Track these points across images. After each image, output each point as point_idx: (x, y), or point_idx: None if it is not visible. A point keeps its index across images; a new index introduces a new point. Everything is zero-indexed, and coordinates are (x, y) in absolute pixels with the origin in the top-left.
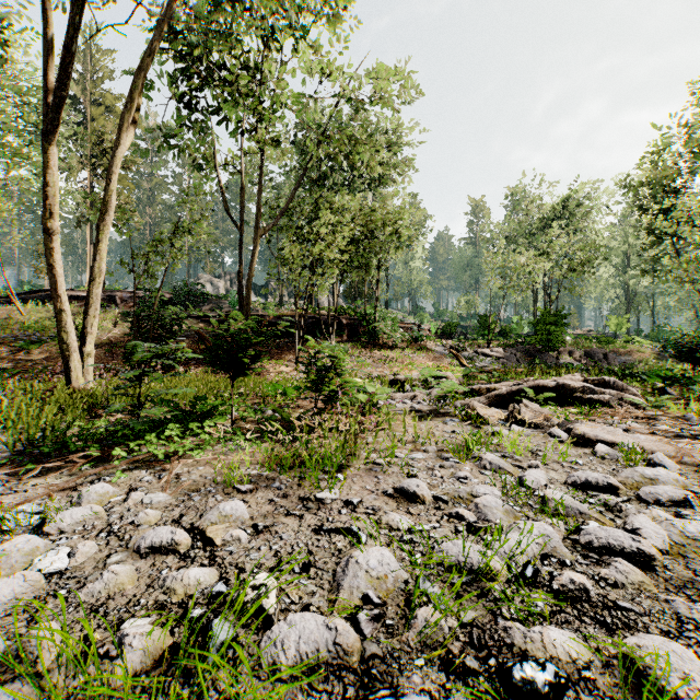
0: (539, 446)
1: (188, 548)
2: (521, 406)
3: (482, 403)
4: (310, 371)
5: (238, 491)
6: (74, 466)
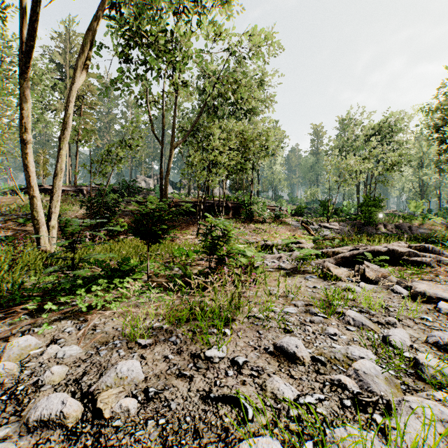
0: (387, 302)
1: (77, 420)
2: (363, 266)
3: (331, 262)
4: (204, 240)
5: (140, 346)
6: (17, 316)
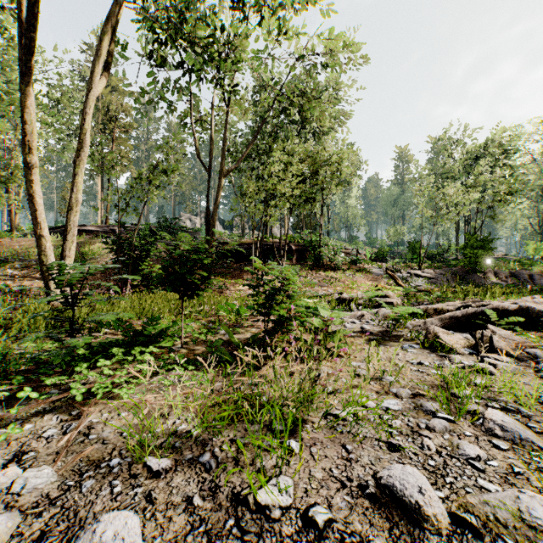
0: (541, 391)
1: None
2: (487, 332)
3: (435, 325)
4: (259, 293)
5: (149, 472)
6: None
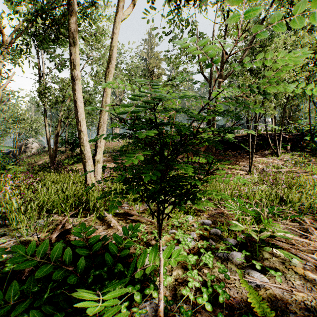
0: None
1: None
2: None
3: None
4: None
5: None
6: None
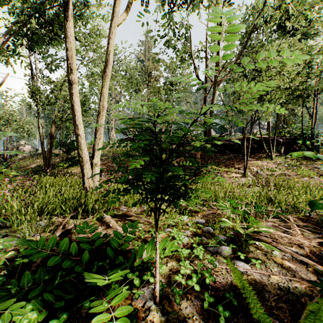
0: None
1: None
2: None
3: None
4: None
5: None
6: None
